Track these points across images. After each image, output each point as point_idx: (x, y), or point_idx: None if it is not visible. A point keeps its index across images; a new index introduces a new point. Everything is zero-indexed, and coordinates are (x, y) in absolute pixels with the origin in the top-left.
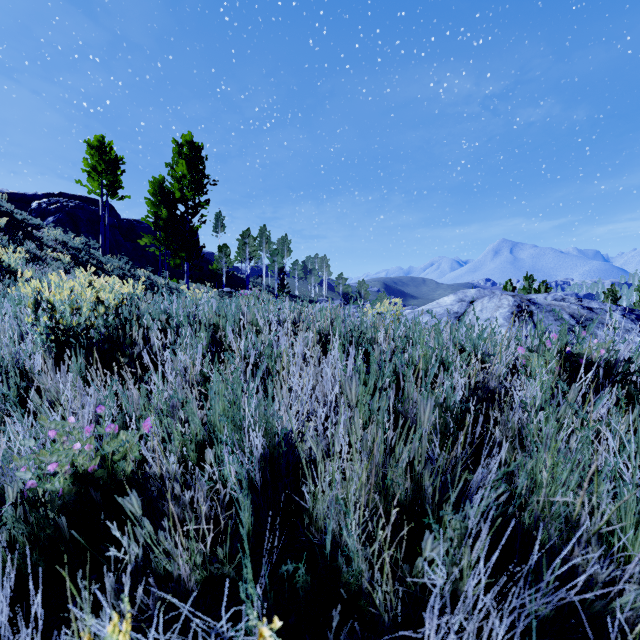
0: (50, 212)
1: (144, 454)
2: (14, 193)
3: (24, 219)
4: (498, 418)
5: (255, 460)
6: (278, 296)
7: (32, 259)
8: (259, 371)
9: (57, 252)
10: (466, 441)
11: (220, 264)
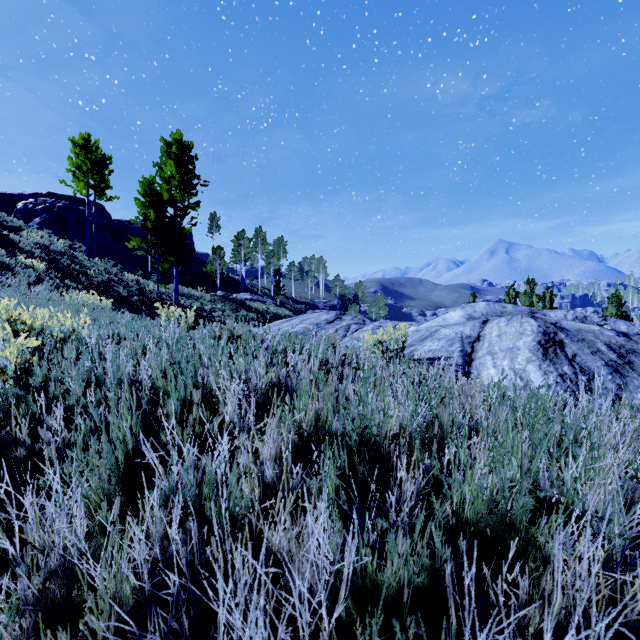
0: (36, 213)
1: None
2: None
3: (3, 221)
4: None
5: None
6: (274, 298)
7: None
8: None
9: (34, 257)
10: None
11: (214, 266)
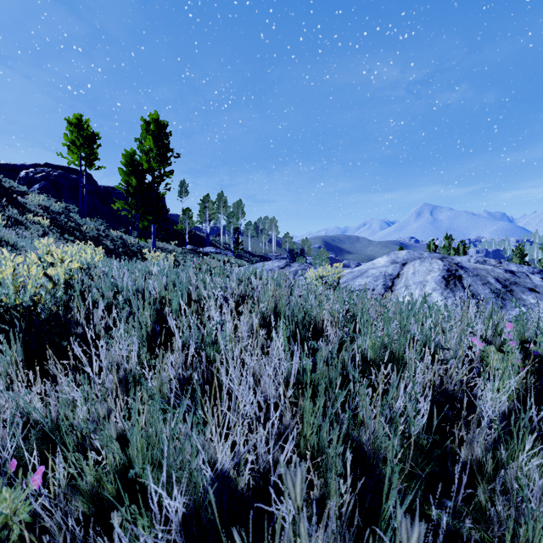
0: (36, 180)
1: (38, 509)
2: (5, 163)
3: (11, 187)
4: (464, 437)
5: (174, 525)
6: (234, 252)
7: (13, 223)
8: (182, 405)
9: (39, 216)
10: (424, 455)
11: (184, 225)
